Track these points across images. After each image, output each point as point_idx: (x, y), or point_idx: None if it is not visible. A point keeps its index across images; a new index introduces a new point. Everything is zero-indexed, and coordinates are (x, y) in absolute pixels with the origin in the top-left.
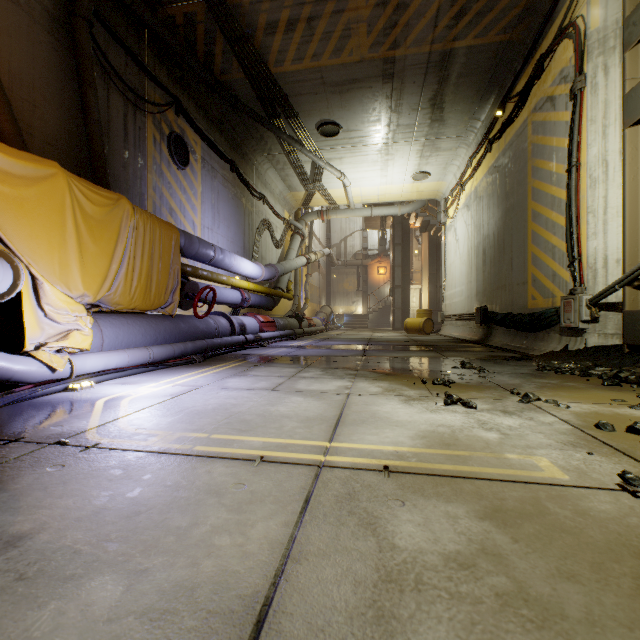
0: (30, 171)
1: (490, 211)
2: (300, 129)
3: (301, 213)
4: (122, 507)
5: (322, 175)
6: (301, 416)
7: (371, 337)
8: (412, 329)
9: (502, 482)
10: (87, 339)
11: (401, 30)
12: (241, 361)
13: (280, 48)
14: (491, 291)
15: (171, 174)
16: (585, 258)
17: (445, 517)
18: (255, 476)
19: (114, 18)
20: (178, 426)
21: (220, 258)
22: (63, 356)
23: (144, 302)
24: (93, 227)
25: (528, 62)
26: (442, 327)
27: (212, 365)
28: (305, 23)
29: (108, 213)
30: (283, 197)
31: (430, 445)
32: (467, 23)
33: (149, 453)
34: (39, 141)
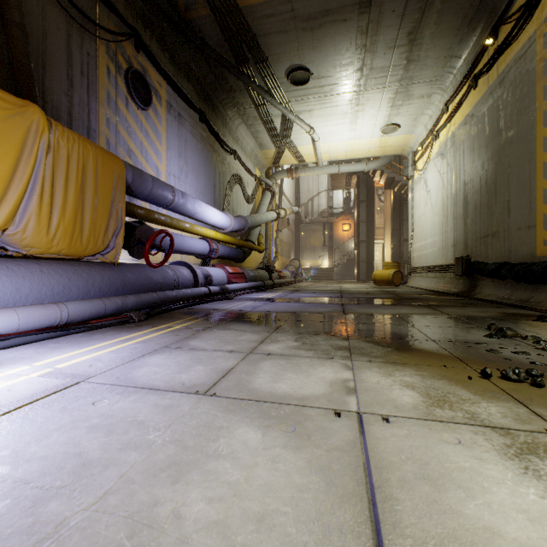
0: None
1: (474, 153)
2: (270, 76)
3: (272, 173)
4: None
5: (292, 130)
6: None
7: (341, 289)
8: (380, 281)
9: None
10: None
11: None
12: (192, 320)
13: None
14: (476, 239)
15: (130, 113)
16: None
17: None
18: None
19: None
20: None
21: (181, 202)
22: None
23: (72, 245)
24: None
25: None
26: (409, 279)
27: (151, 326)
28: None
29: (2, 119)
30: (254, 155)
31: None
32: None
33: None
34: None
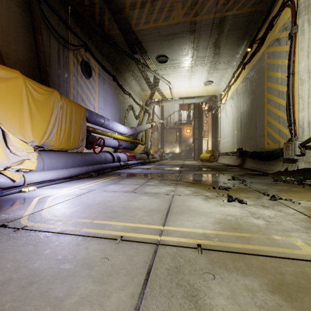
0: (2, 74)
1: (244, 99)
2: (148, 59)
3: (148, 102)
4: (22, 278)
5: (159, 83)
6: (146, 208)
7: (183, 163)
8: (204, 159)
9: (277, 258)
10: (33, 164)
11: (199, 6)
12: (117, 176)
13: (137, 17)
14: (245, 140)
15: (82, 81)
16: (297, 122)
17: (245, 290)
18: (115, 252)
19: (52, 0)
20: (75, 214)
21: (107, 123)
22: (20, 173)
23: (67, 145)
24: (38, 105)
25: (265, 22)
26: (219, 159)
27: (101, 178)
28: (150, 3)
29: (47, 98)
30: (139, 94)
31: (224, 229)
32: (233, 2)
33: (53, 233)
34: (12, 62)
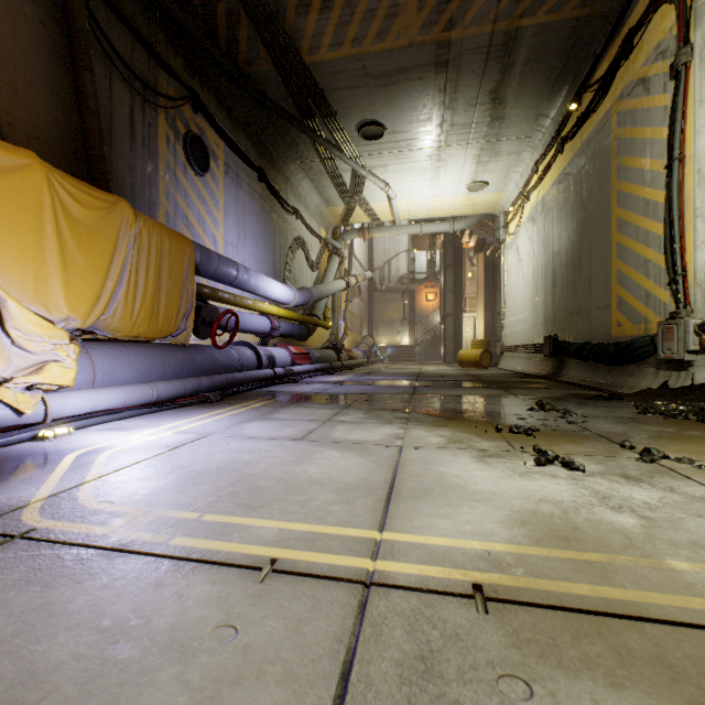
0: None
1: (562, 223)
2: (338, 131)
3: (340, 231)
4: None
5: (363, 186)
6: (337, 482)
7: (420, 371)
8: (467, 362)
9: (695, 630)
10: (68, 373)
11: (458, 5)
12: (266, 400)
13: (315, 31)
14: (563, 317)
15: (188, 181)
16: (692, 273)
17: None
18: (256, 607)
19: None
20: (160, 498)
21: (244, 278)
22: (34, 395)
23: (150, 328)
24: (82, 234)
25: (612, 41)
26: (501, 360)
27: (230, 405)
28: None
29: (102, 218)
30: (319, 212)
31: (538, 539)
32: None
33: (99, 551)
34: (22, 133)
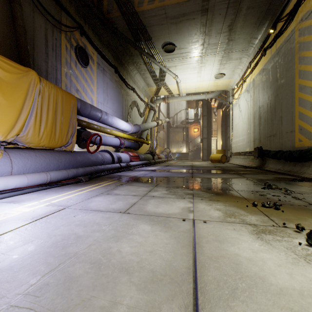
0: None
1: (264, 91)
2: (153, 48)
3: (154, 100)
4: None
5: (165, 76)
6: (145, 269)
7: (192, 164)
8: (214, 160)
9: None
10: None
11: None
12: (113, 181)
13: None
14: (265, 138)
15: (77, 69)
16: None
17: None
18: None
19: None
20: None
21: (105, 118)
22: None
23: (50, 142)
24: (3, 87)
25: None
26: (230, 159)
27: (92, 184)
28: None
29: (17, 79)
30: (144, 90)
31: None
32: None
33: None
34: None
